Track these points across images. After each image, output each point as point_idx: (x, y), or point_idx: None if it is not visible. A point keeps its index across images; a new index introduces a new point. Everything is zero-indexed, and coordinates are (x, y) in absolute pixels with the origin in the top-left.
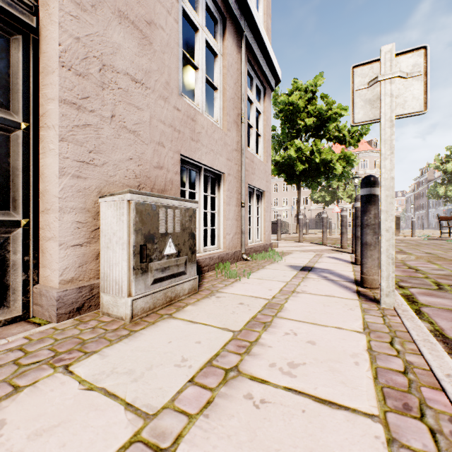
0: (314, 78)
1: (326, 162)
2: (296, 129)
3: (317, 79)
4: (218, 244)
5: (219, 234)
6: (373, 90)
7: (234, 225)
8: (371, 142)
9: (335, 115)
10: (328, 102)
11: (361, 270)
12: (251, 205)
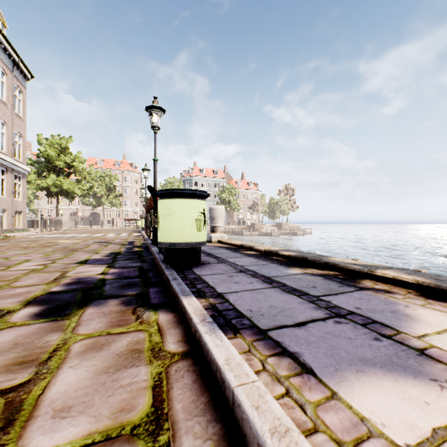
0: (66, 139)
1: (73, 188)
2: (54, 165)
3: (68, 140)
4: (5, 227)
5: (5, 225)
6: (38, 204)
7: (10, 222)
8: (132, 164)
9: (78, 165)
10: (73, 157)
11: (41, 230)
12: (16, 216)
